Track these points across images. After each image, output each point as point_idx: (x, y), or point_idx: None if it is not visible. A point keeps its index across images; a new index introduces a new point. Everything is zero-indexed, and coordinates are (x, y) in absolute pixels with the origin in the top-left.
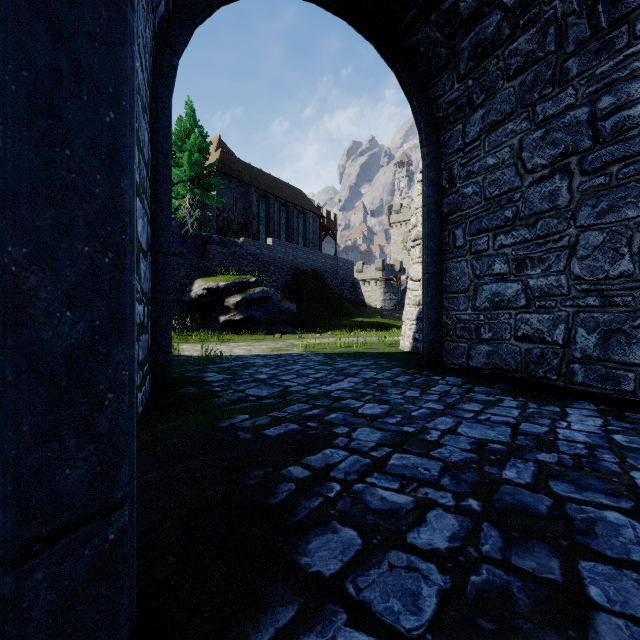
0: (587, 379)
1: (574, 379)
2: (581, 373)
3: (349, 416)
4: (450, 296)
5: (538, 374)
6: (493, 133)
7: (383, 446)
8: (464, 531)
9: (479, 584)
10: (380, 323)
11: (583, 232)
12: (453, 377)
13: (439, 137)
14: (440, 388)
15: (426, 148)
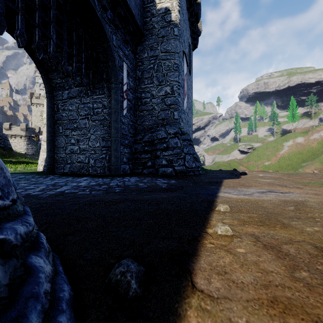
0: (92, 171)
1: (90, 172)
2: (91, 170)
3: (16, 183)
4: (57, 149)
5: (82, 171)
6: (71, 100)
7: (29, 185)
8: (46, 187)
9: (47, 189)
10: (25, 161)
11: (91, 135)
12: (57, 175)
13: (53, 92)
14: (51, 177)
15: (48, 94)
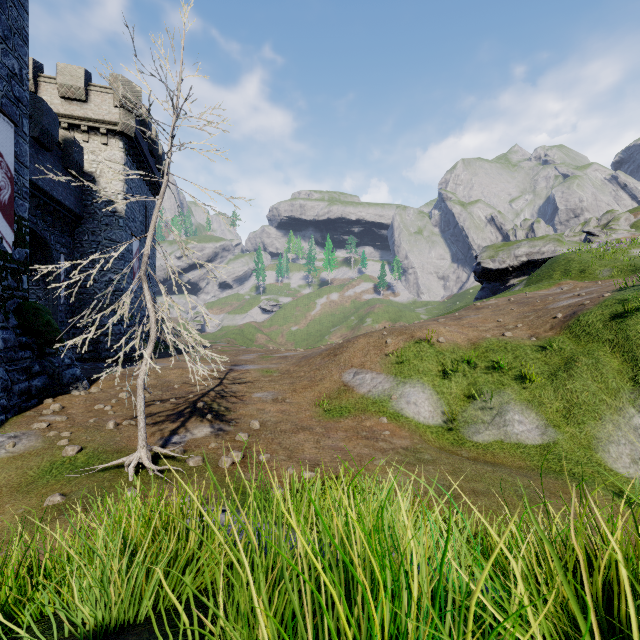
0: None
1: None
2: None
3: None
4: None
5: None
6: None
7: None
8: None
9: None
10: None
11: None
12: None
13: None
14: None
15: None
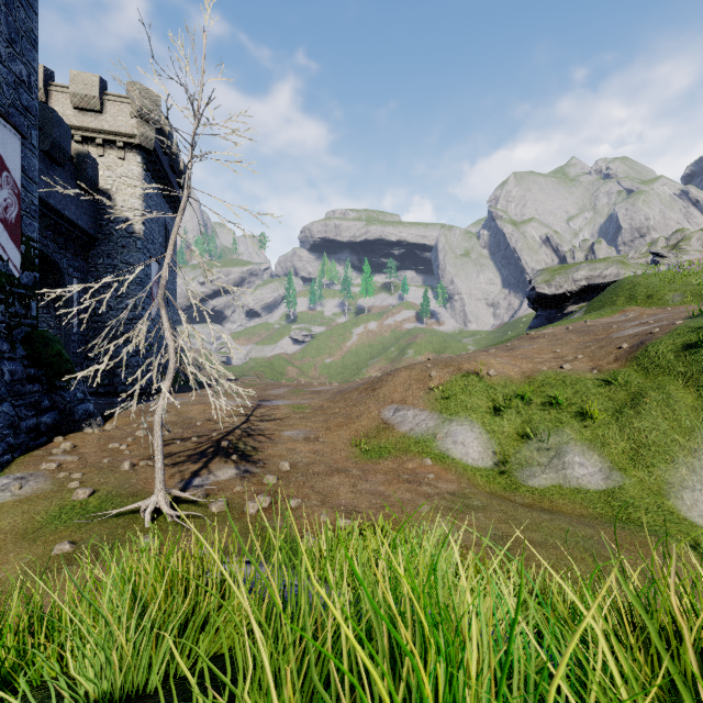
0: None
1: None
2: None
3: None
4: None
5: None
6: None
7: None
8: None
9: None
10: None
11: None
12: None
13: None
14: None
15: None
